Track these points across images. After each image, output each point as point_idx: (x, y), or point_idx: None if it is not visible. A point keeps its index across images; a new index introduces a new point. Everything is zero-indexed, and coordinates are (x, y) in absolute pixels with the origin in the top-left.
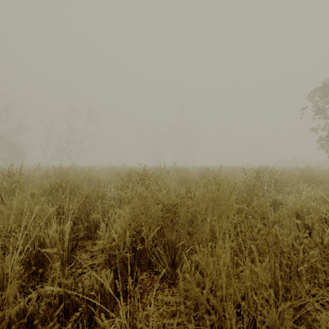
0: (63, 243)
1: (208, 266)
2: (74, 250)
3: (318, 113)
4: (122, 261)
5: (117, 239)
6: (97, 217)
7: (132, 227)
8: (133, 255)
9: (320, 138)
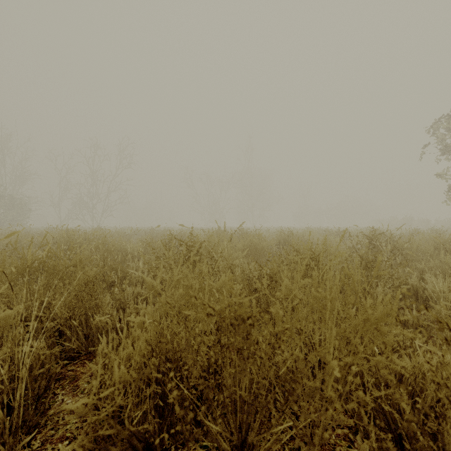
0: (18, 387)
1: (319, 448)
2: (54, 388)
3: (447, 151)
4: (127, 447)
5: (116, 397)
6: (104, 321)
7: (153, 364)
8: (160, 414)
9: (450, 188)
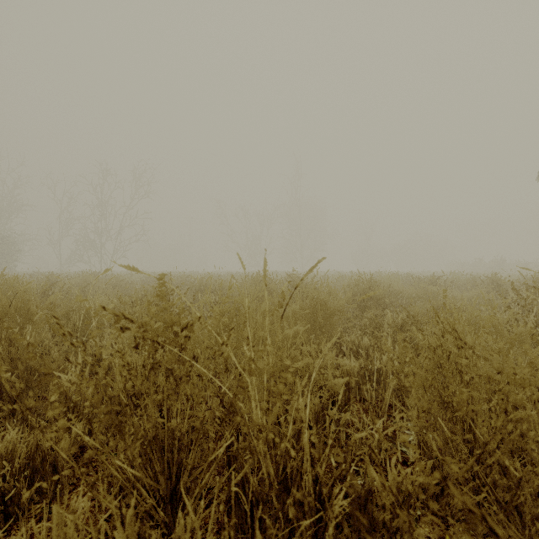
0: None
1: None
2: None
3: None
4: None
5: None
6: None
7: None
8: None
9: None
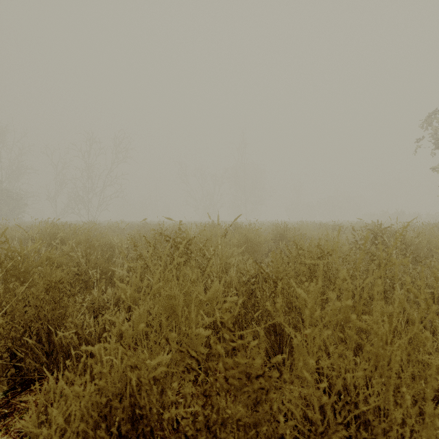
0: None
1: None
2: None
3: None
4: None
5: None
6: (68, 336)
7: None
8: None
9: None
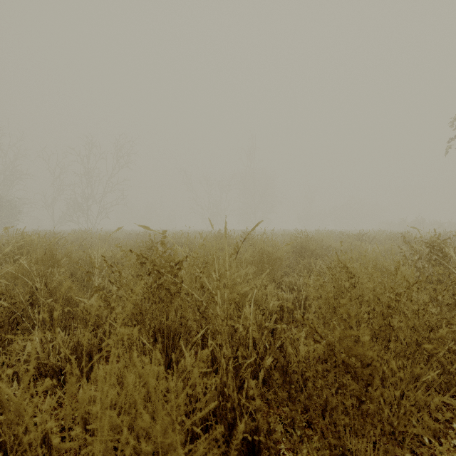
0: None
1: None
2: None
3: None
4: None
5: None
6: None
7: None
8: None
9: None
